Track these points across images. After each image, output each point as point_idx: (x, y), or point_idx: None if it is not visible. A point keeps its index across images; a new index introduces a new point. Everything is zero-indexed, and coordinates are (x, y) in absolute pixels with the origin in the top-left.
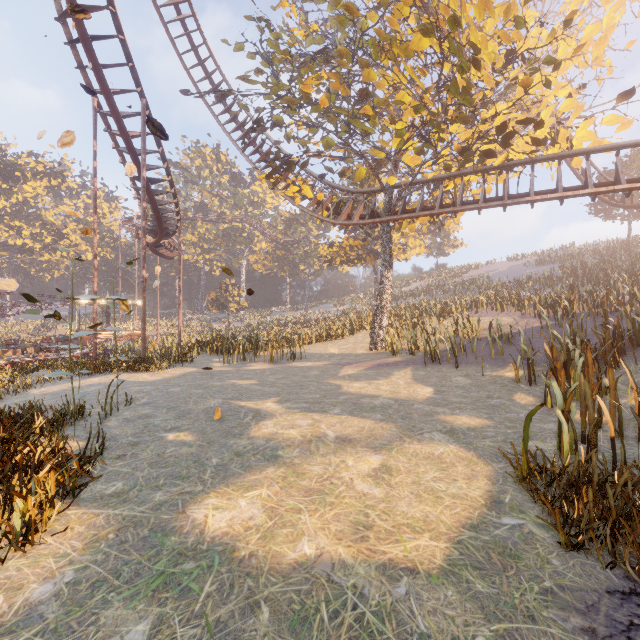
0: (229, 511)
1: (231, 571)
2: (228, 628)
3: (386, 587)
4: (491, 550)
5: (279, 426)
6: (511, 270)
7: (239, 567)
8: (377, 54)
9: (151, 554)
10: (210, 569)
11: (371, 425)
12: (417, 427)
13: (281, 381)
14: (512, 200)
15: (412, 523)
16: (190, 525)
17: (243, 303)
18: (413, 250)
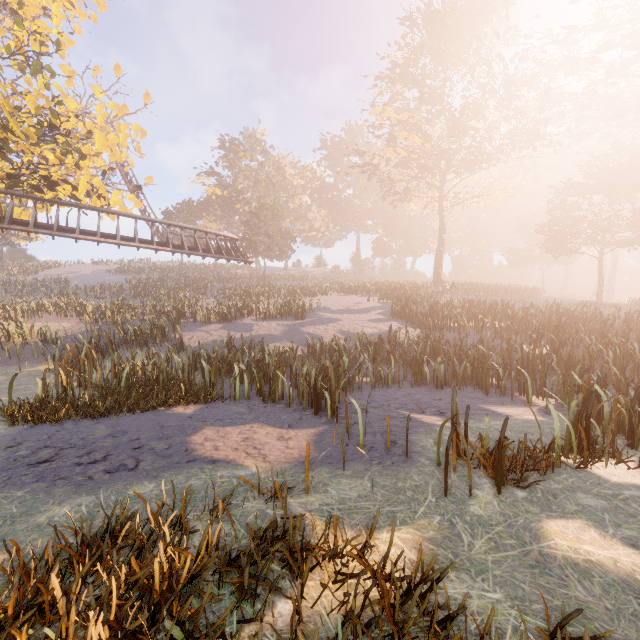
0: None
1: None
2: None
3: None
4: None
5: None
6: (94, 275)
7: None
8: None
9: None
10: None
11: None
12: None
13: None
14: (60, 233)
15: None
16: None
17: None
18: None
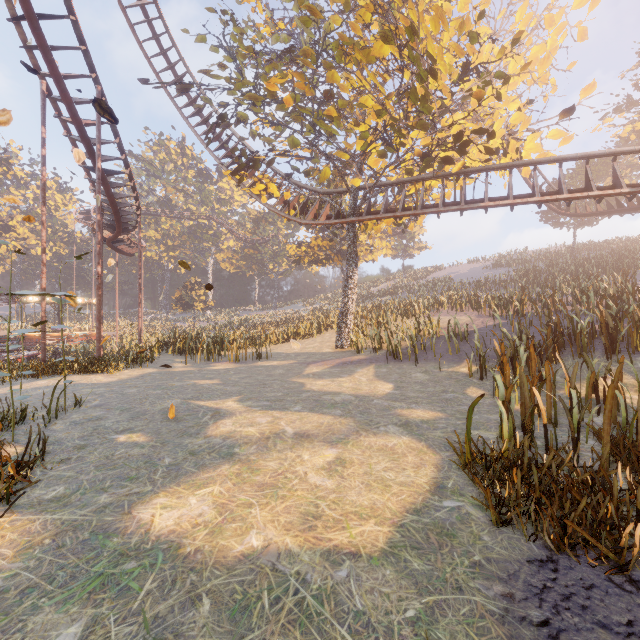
0: (178, 509)
1: (174, 567)
2: (166, 623)
3: (328, 571)
4: (430, 531)
5: (238, 424)
6: (471, 272)
7: (183, 563)
8: (341, 57)
9: (90, 557)
10: (152, 567)
11: (330, 421)
12: (374, 421)
13: (244, 380)
14: (468, 205)
15: (360, 511)
16: (135, 525)
17: (209, 302)
18: (380, 251)
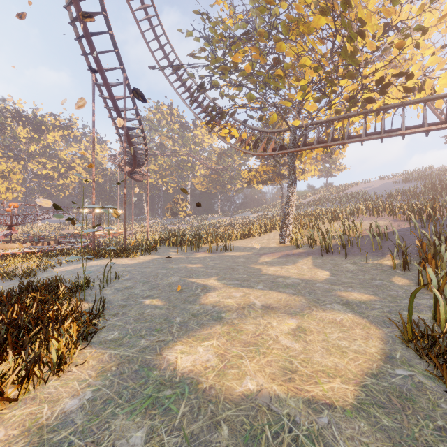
0: (192, 355)
1: (197, 398)
2: (200, 439)
3: (312, 417)
4: (390, 394)
5: (220, 296)
6: (383, 186)
7: (203, 395)
8: (287, 32)
9: (141, 382)
10: (183, 395)
11: (286, 297)
12: (321, 300)
13: (218, 265)
14: (387, 134)
15: (326, 370)
16: (166, 363)
17: (189, 211)
18: (309, 173)
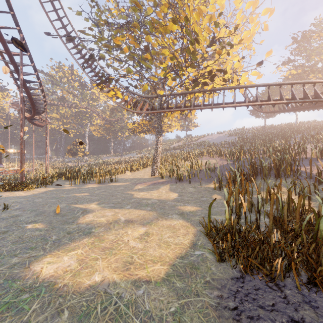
0: (56, 264)
1: (50, 295)
2: None
3: (134, 291)
4: (187, 267)
5: (95, 216)
6: (218, 138)
7: (56, 293)
8: (152, 29)
9: (2, 293)
10: (38, 296)
11: (144, 213)
12: (166, 212)
13: (102, 193)
14: (215, 106)
15: (153, 259)
16: (31, 274)
17: (86, 152)
18: (174, 127)
